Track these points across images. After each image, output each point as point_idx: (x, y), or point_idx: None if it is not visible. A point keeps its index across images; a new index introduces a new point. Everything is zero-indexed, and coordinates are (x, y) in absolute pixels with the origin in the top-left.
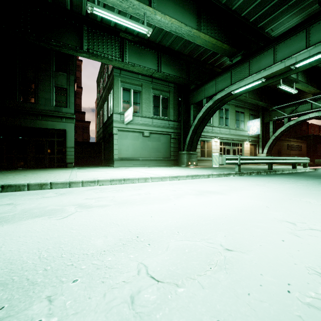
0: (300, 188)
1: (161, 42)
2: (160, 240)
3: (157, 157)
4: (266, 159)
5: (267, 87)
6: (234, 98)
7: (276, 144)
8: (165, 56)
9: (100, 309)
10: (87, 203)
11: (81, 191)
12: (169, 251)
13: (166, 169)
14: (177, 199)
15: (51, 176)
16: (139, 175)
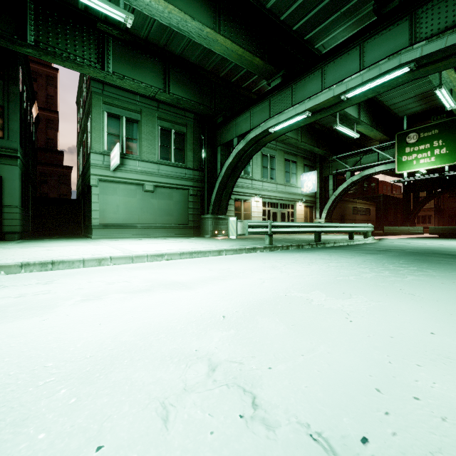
0: (327, 271)
1: (168, 47)
2: None
3: (167, 223)
4: (311, 227)
5: (325, 128)
6: (282, 141)
7: (338, 207)
8: (177, 69)
9: None
10: None
11: None
12: None
13: (170, 241)
14: (73, 306)
15: None
16: (95, 254)
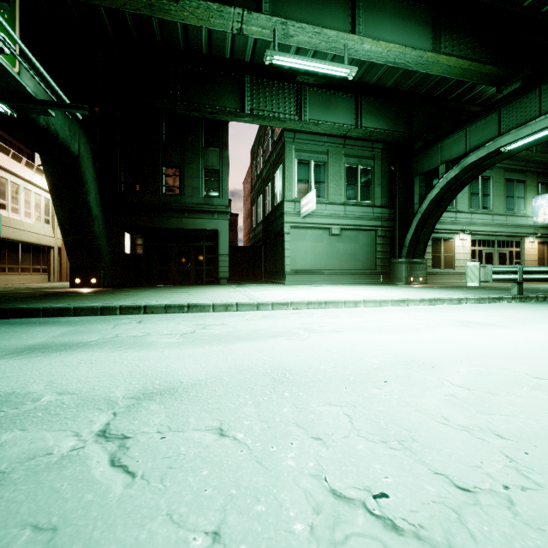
0: None
1: (363, 79)
2: (444, 365)
3: (353, 269)
4: None
5: None
6: None
7: None
8: (369, 99)
9: (428, 396)
10: (310, 328)
11: (283, 315)
12: (462, 373)
13: (374, 288)
14: (430, 330)
15: (223, 295)
16: (343, 297)
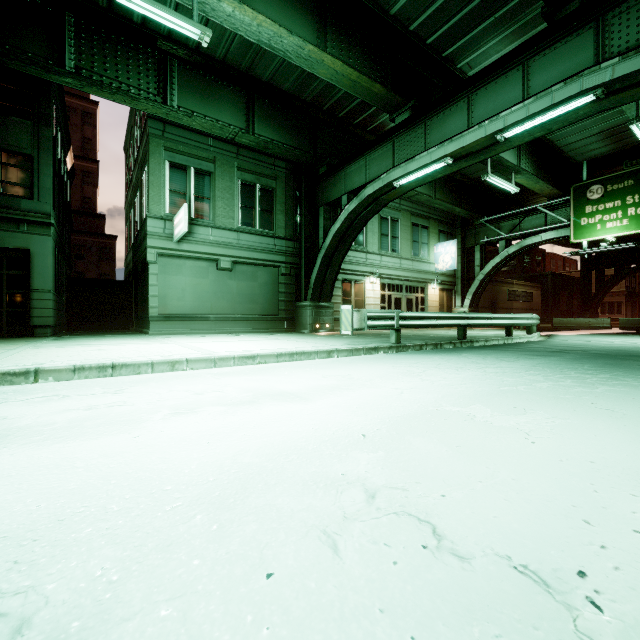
0: (485, 379)
1: (253, 71)
2: None
3: (250, 314)
4: (453, 318)
5: (470, 179)
6: (409, 198)
7: (487, 290)
8: (264, 101)
9: None
10: None
11: None
12: None
13: (257, 339)
14: (165, 421)
15: None
16: (165, 355)
